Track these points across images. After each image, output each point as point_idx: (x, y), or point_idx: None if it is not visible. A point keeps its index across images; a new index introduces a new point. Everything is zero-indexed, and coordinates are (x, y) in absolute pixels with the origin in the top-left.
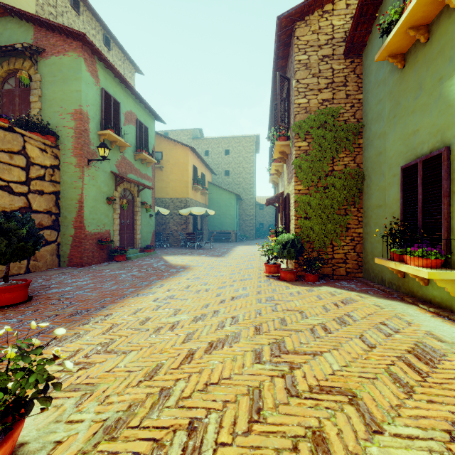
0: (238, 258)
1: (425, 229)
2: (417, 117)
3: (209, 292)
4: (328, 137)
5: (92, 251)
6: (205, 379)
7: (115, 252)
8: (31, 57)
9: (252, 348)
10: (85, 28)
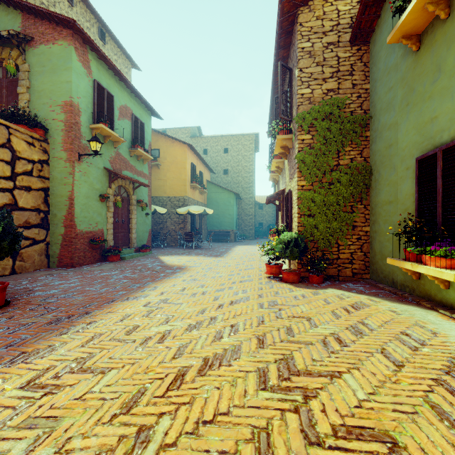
0: (237, 258)
1: (445, 226)
2: (435, 103)
3: (206, 295)
4: (333, 129)
5: (83, 251)
6: (197, 414)
7: (108, 251)
8: (19, 46)
9: (255, 367)
10: (79, 20)
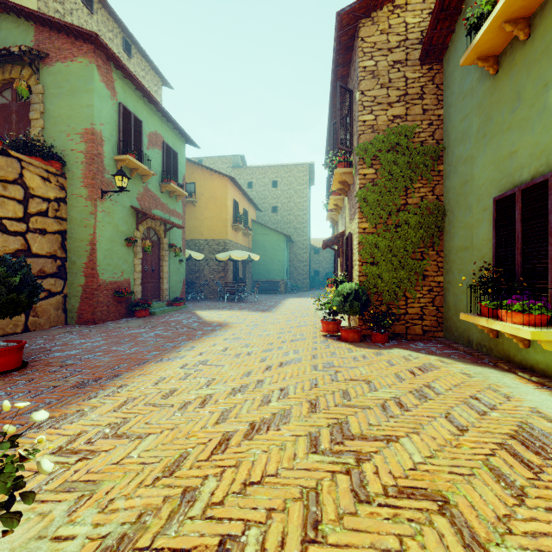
0: (288, 313)
1: (525, 276)
2: (515, 135)
3: (251, 356)
4: (400, 163)
5: (107, 304)
6: (244, 476)
7: (136, 305)
8: (31, 64)
9: (305, 431)
10: (100, 29)
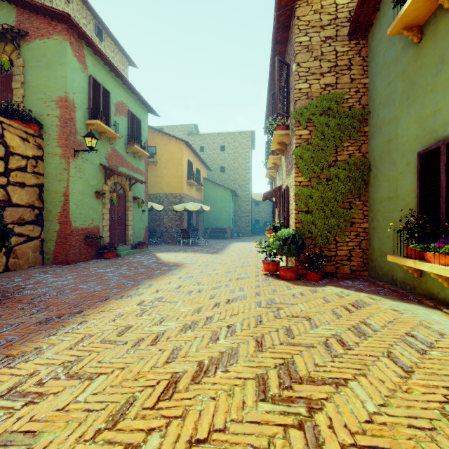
0: (234, 255)
1: None
2: (438, 95)
3: (202, 293)
4: (331, 124)
5: (78, 247)
6: (190, 431)
7: (104, 248)
8: (13, 41)
9: (253, 373)
10: (75, 16)
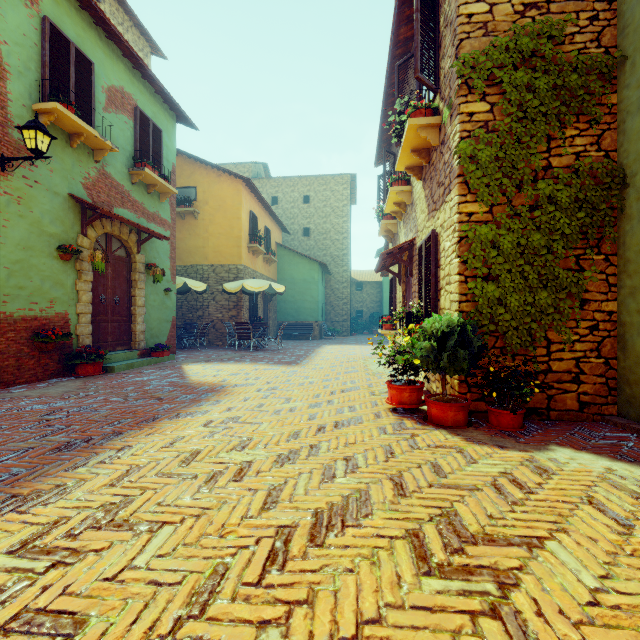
0: (326, 367)
1: None
2: None
3: (245, 483)
4: (540, 86)
5: (15, 356)
6: None
7: (77, 357)
8: None
9: None
10: None
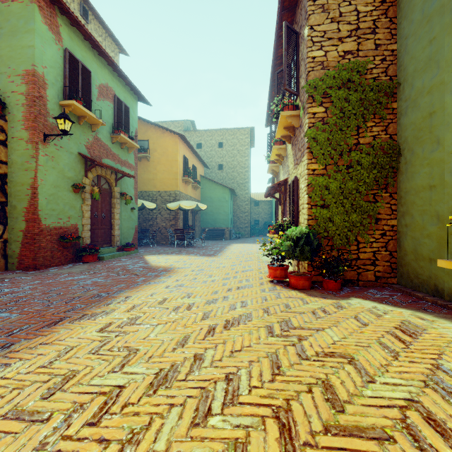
0: (233, 257)
1: None
2: None
3: (192, 310)
4: (352, 99)
5: (50, 250)
6: None
7: (83, 250)
8: None
9: None
10: None
